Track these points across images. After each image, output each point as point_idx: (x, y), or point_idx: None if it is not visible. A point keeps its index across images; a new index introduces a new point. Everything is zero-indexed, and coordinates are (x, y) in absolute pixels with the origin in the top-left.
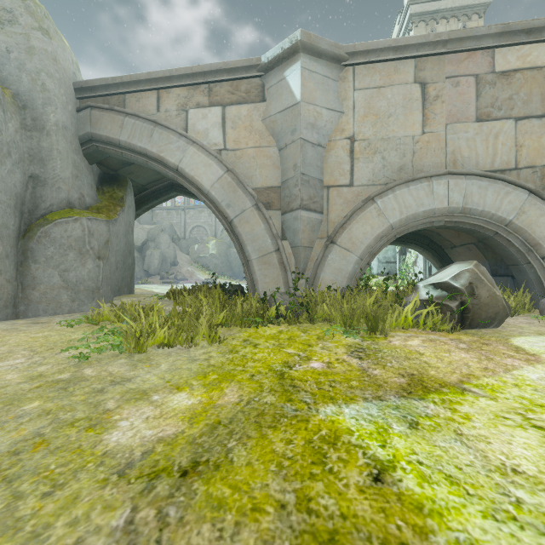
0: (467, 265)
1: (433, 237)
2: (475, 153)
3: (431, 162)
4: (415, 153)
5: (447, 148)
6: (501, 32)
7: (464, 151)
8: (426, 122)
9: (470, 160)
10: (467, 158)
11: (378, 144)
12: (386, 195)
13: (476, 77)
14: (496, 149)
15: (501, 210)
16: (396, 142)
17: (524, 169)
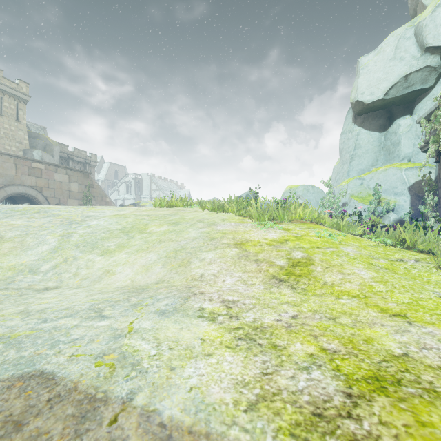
0: (28, 204)
1: (13, 196)
2: (28, 182)
3: (18, 182)
4: (14, 179)
5: (22, 179)
6: (33, 160)
7: (25, 181)
8: (17, 173)
9: (27, 183)
10: (26, 182)
11: (4, 175)
12: (7, 187)
13: (28, 166)
14: (32, 182)
15: (33, 194)
16: (9, 175)
17: (38, 187)
